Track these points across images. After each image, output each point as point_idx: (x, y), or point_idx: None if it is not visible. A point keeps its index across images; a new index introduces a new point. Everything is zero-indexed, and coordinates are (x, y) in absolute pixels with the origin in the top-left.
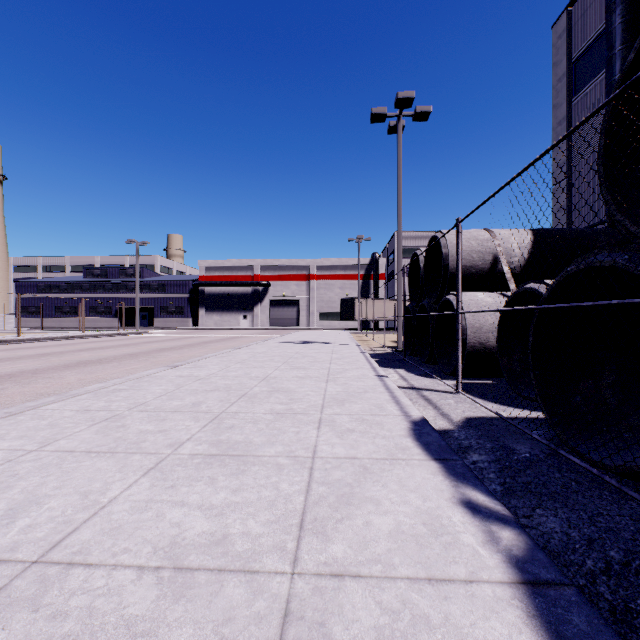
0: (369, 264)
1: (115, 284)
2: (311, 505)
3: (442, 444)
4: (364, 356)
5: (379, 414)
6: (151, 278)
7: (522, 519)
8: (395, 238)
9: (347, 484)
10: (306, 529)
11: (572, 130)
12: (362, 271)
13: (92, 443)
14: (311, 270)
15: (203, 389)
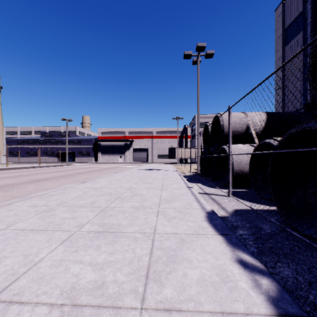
0: (182, 130)
1: (56, 140)
2: (153, 262)
3: (223, 225)
4: (180, 177)
5: (189, 208)
6: (74, 137)
7: (270, 269)
8: (195, 117)
9: (173, 249)
10: (150, 278)
11: (294, 56)
12: (179, 134)
13: (35, 225)
14: (154, 133)
15: (97, 194)
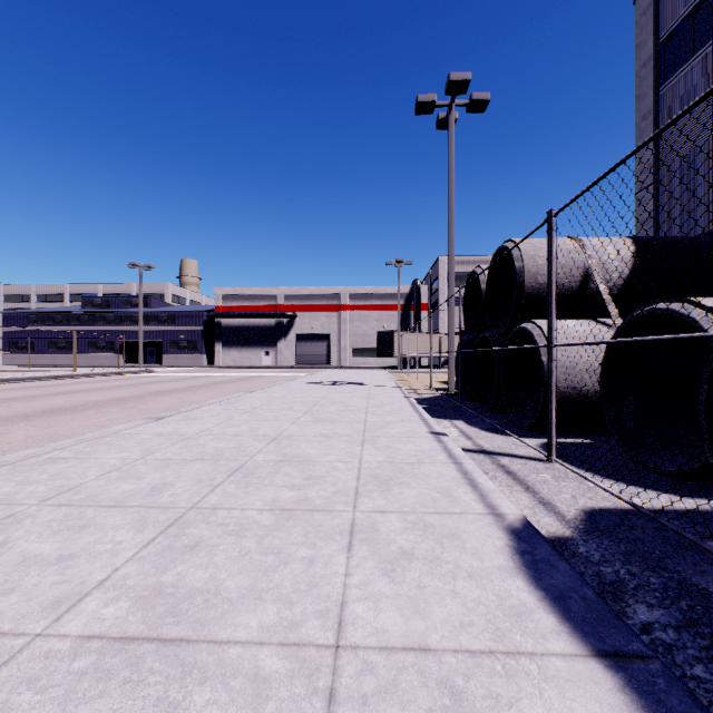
0: (409, 293)
1: (118, 315)
2: None
3: (589, 597)
4: (409, 402)
5: (450, 511)
6: (160, 308)
7: None
8: (439, 263)
9: None
10: None
11: None
12: (401, 301)
13: None
14: (343, 299)
15: (180, 458)
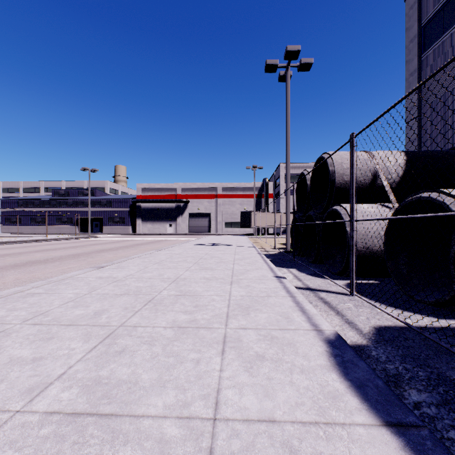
0: (261, 187)
1: (75, 201)
2: None
3: (380, 385)
4: (261, 257)
5: (288, 328)
6: (101, 197)
7: None
8: (280, 168)
9: None
10: None
11: None
12: (256, 192)
13: None
14: (219, 191)
15: (113, 293)
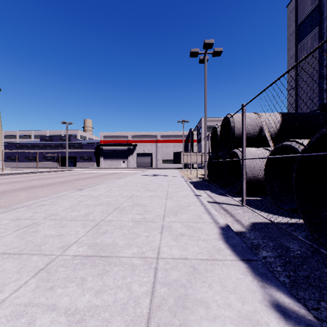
0: (188, 134)
1: (56, 145)
2: (155, 309)
3: (244, 246)
4: (187, 183)
5: (199, 222)
6: (75, 141)
7: (312, 311)
8: (201, 121)
9: (182, 285)
10: None
11: None
12: (184, 138)
13: (9, 245)
14: (158, 137)
15: (93, 204)
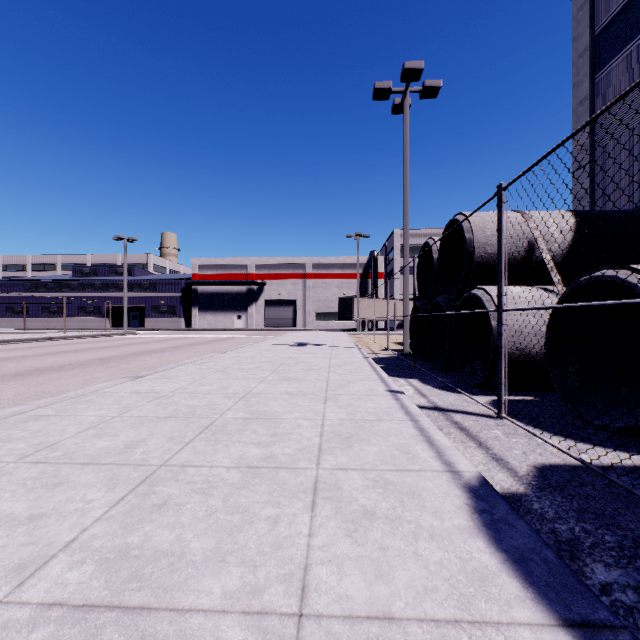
0: (367, 262)
1: (105, 283)
2: None
3: (550, 559)
4: (368, 362)
5: (409, 469)
6: (142, 277)
7: None
8: (394, 236)
9: None
10: None
11: None
12: (360, 270)
13: None
14: (307, 269)
15: (155, 415)
